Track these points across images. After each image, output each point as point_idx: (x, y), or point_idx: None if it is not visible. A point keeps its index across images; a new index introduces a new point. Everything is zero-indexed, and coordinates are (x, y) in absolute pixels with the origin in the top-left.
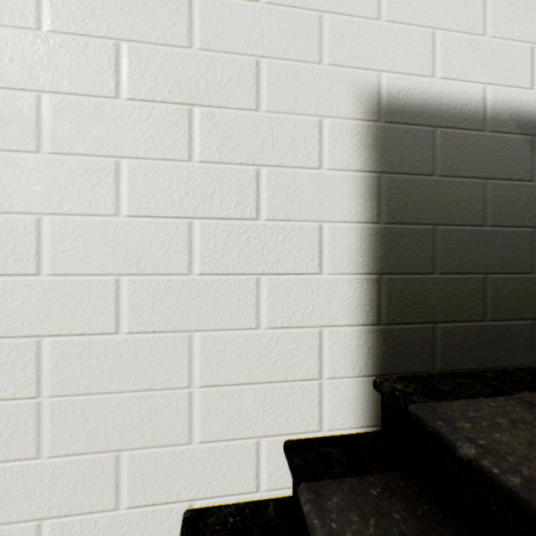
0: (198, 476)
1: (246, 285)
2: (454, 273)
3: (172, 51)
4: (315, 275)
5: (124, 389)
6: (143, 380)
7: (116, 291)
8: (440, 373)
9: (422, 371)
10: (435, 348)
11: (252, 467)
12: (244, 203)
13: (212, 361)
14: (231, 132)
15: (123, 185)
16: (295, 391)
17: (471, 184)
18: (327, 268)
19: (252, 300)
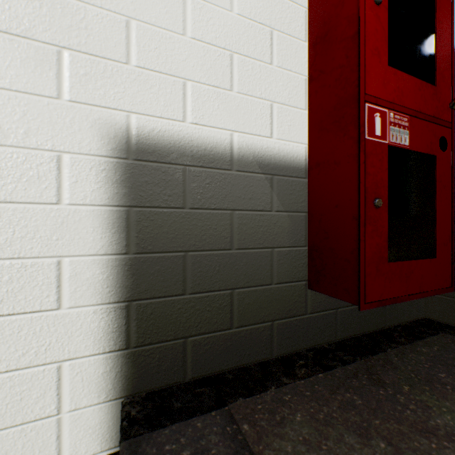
0: None
1: None
2: (204, 292)
3: None
4: (52, 310)
5: None
6: None
7: None
8: (190, 381)
9: (174, 382)
10: (187, 360)
11: None
12: None
13: None
14: None
15: None
16: (26, 433)
17: (220, 215)
18: (67, 302)
19: None
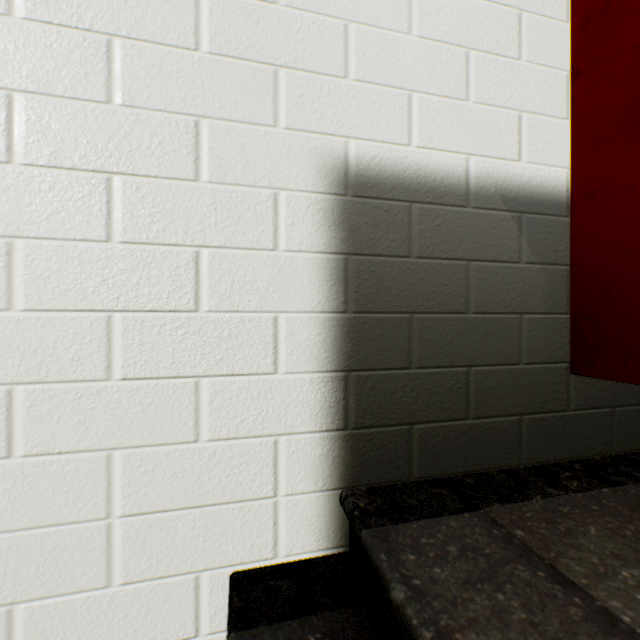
0: (119, 625)
1: (182, 390)
2: (433, 367)
3: (84, 106)
4: (269, 374)
5: (19, 526)
6: (45, 513)
7: (8, 404)
8: (417, 481)
9: (397, 479)
10: (412, 453)
11: (190, 608)
12: (179, 291)
13: (138, 484)
14: (163, 207)
15: (18, 272)
16: (244, 513)
17: (452, 267)
18: (283, 366)
19: (190, 407)
